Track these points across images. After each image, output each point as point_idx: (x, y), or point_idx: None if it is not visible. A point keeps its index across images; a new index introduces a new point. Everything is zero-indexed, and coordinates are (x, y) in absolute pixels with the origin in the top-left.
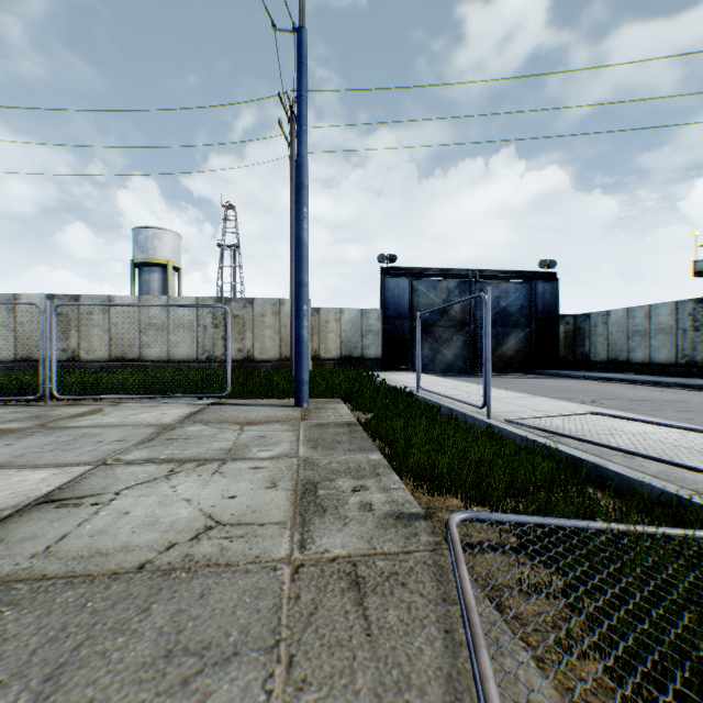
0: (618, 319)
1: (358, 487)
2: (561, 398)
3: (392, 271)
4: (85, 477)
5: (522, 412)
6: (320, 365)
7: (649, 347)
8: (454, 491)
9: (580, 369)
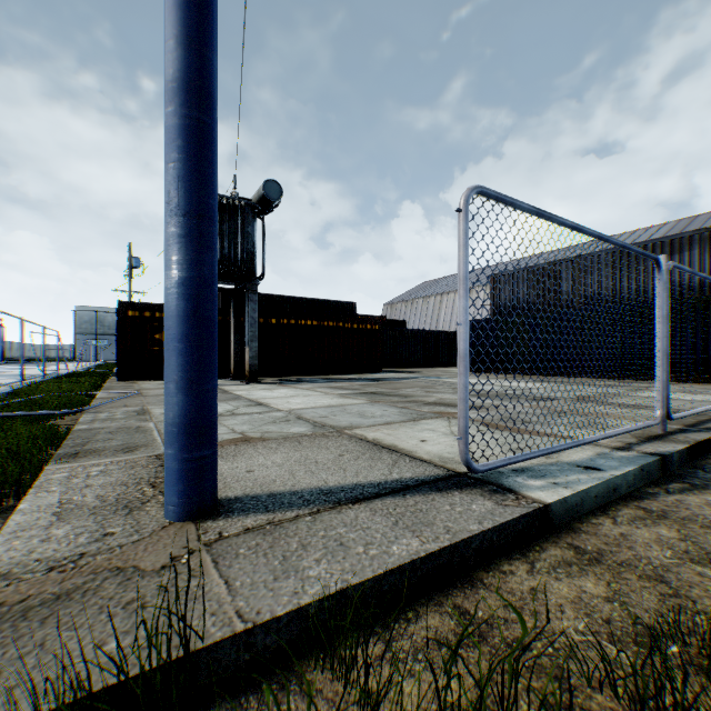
0: None
1: (113, 416)
2: None
3: None
4: (272, 408)
5: None
6: None
7: None
8: None
9: None
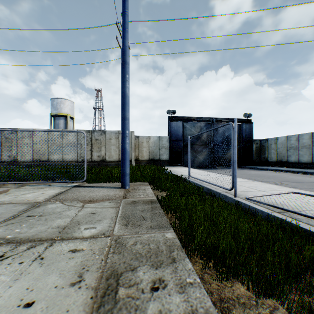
0: (282, 141)
1: (157, 281)
2: (263, 181)
3: (174, 118)
4: None
5: (251, 191)
6: (139, 163)
7: (298, 155)
8: (238, 275)
9: (263, 165)
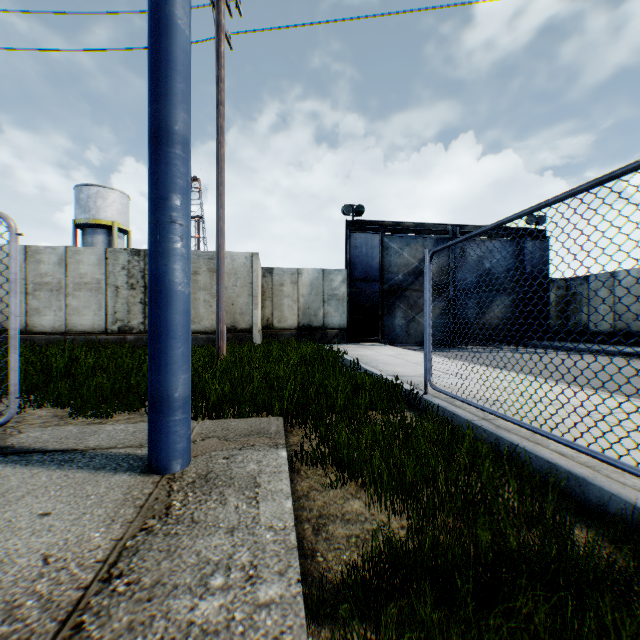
0: (630, 281)
1: None
2: None
3: (359, 225)
4: None
5: None
6: (273, 336)
7: None
8: None
9: (575, 340)
